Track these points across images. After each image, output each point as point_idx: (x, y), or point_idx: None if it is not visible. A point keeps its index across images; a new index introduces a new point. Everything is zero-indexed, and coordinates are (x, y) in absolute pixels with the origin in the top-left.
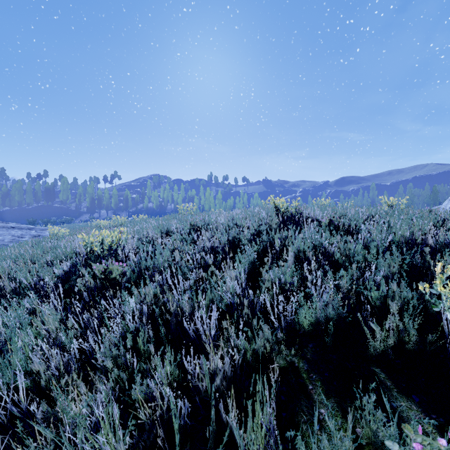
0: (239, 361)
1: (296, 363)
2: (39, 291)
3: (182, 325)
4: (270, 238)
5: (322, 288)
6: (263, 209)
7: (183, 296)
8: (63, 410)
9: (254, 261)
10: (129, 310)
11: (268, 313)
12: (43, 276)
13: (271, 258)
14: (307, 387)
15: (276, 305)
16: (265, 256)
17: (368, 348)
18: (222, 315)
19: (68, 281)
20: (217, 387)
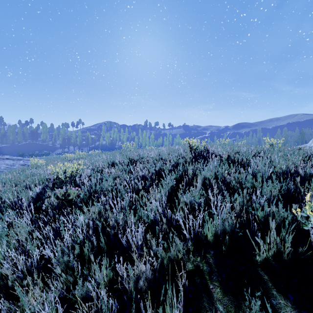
0: (158, 267)
1: (201, 267)
2: (18, 208)
3: (118, 236)
4: (185, 169)
5: (221, 208)
6: (181, 147)
7: (119, 214)
8: (24, 305)
9: (173, 186)
10: (80, 224)
11: (182, 226)
12: (21, 197)
13: (186, 184)
14: (209, 286)
15: (188, 220)
16: (181, 182)
17: (255, 255)
18: (148, 227)
19: (39, 200)
20: (141, 287)
